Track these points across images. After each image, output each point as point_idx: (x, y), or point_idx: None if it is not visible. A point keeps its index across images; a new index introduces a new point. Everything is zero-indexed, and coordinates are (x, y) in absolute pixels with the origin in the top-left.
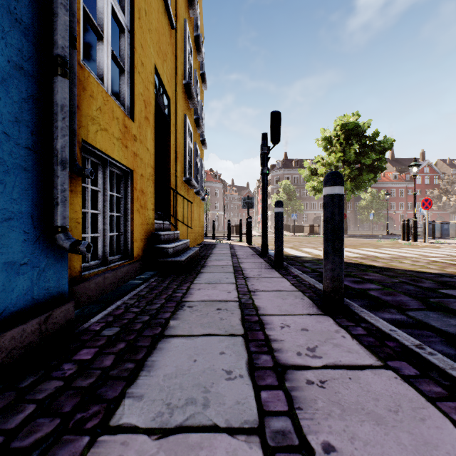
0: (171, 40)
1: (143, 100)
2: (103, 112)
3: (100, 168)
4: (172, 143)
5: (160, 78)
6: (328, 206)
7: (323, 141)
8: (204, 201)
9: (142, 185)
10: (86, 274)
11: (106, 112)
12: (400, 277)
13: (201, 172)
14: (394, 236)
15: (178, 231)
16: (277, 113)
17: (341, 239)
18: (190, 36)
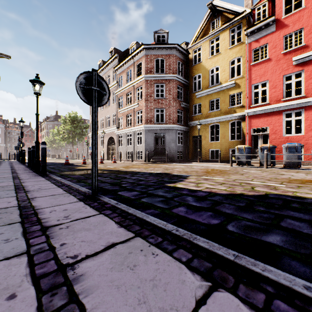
0: None
1: None
2: None
3: None
4: None
5: None
6: (20, 154)
7: (62, 120)
8: None
9: None
10: None
11: None
12: None
13: None
14: None
15: None
16: (23, 132)
17: None
18: None
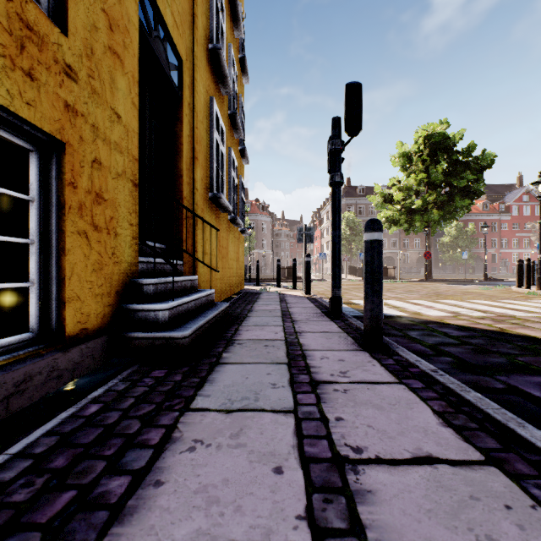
0: None
1: (102, 9)
2: None
3: None
4: (184, 132)
5: (156, 5)
6: None
7: (401, 158)
8: (245, 234)
9: (97, 183)
10: None
11: None
12: None
13: (240, 194)
14: (494, 282)
15: (194, 276)
16: (356, 85)
17: None
18: None
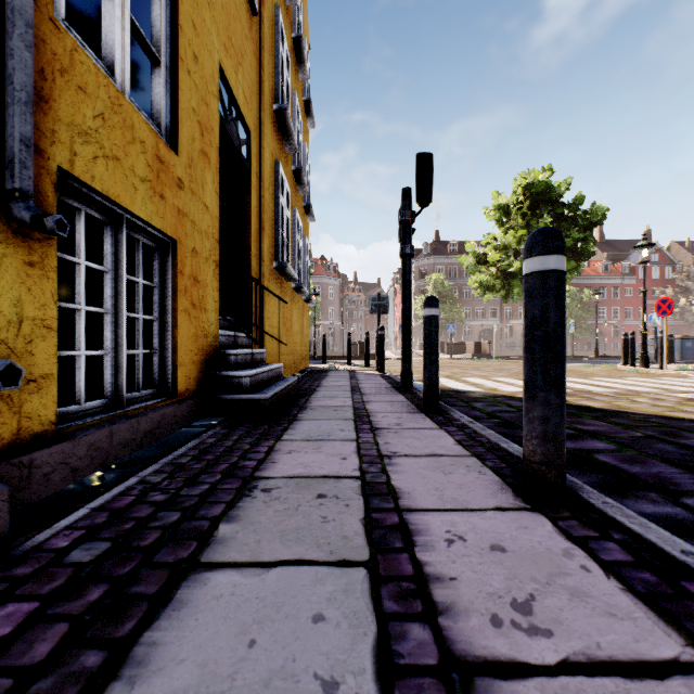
0: (251, 33)
1: (197, 120)
2: (110, 124)
3: (109, 231)
4: (253, 204)
5: (231, 91)
6: (534, 296)
7: (497, 211)
8: (310, 303)
9: (194, 268)
10: (72, 426)
11: (117, 127)
12: (643, 428)
13: (304, 258)
14: (607, 360)
15: (263, 349)
16: (427, 155)
17: (562, 360)
18: (286, 37)
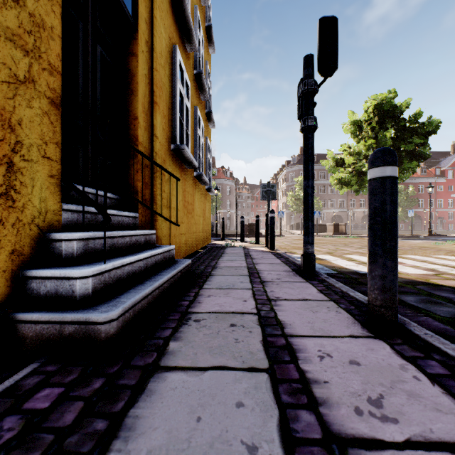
0: None
1: None
2: None
3: None
4: (141, 70)
5: None
6: None
7: (352, 125)
8: (211, 192)
9: None
10: None
11: None
12: None
13: (206, 155)
14: (439, 237)
15: (151, 230)
16: (332, 19)
17: None
18: None
